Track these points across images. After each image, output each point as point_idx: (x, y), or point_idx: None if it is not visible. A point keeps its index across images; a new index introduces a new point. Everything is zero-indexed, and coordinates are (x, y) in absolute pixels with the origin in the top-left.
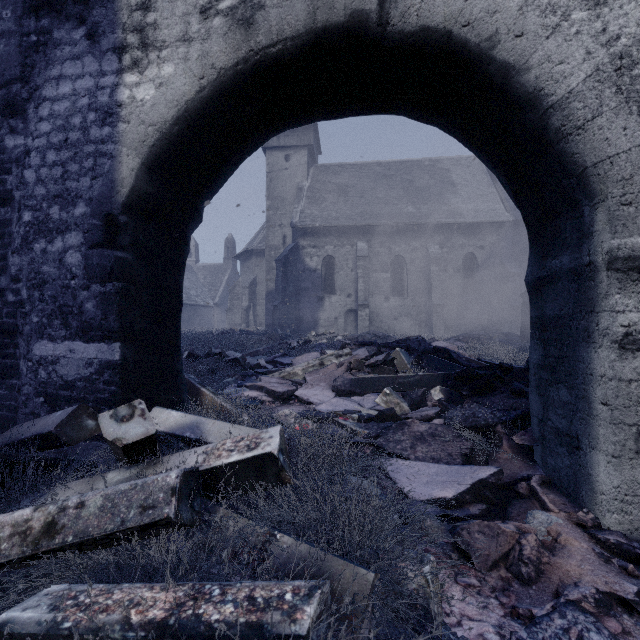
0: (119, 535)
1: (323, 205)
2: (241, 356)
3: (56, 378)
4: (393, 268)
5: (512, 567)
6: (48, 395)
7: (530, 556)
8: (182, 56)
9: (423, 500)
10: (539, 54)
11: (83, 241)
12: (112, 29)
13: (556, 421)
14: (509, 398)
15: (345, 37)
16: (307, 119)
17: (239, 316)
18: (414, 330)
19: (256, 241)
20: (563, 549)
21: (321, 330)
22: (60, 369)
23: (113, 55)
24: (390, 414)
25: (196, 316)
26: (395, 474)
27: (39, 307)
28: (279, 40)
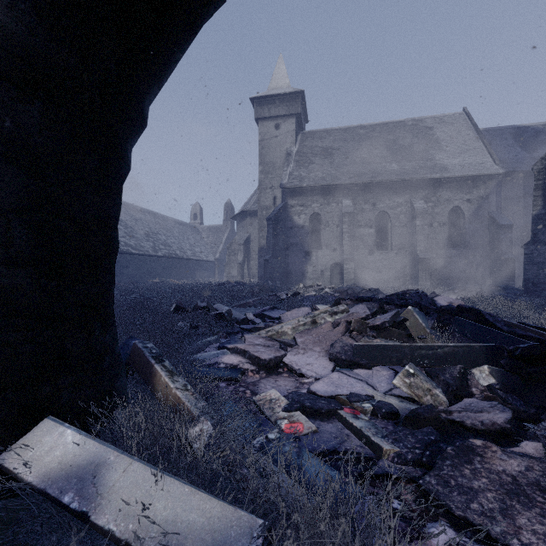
0: None
1: (310, 167)
2: (226, 311)
3: None
4: (377, 223)
5: None
6: None
7: None
8: None
9: None
10: None
11: None
12: None
13: None
14: None
15: None
16: None
17: (235, 269)
18: (398, 282)
19: (250, 203)
20: None
21: (308, 282)
22: None
23: None
24: (430, 417)
25: (200, 269)
26: None
27: None
28: None
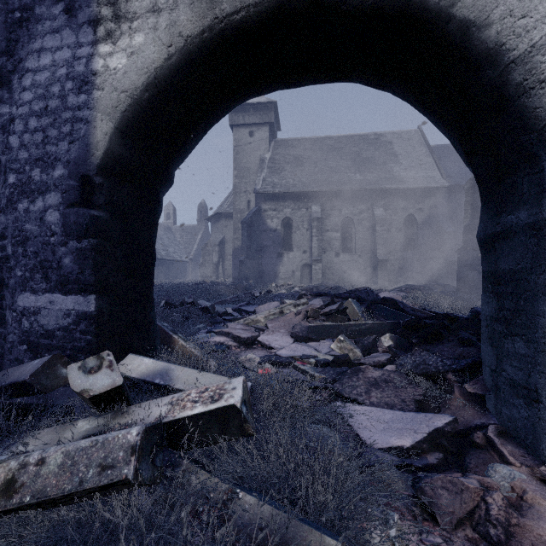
0: (78, 495)
1: (282, 174)
2: (210, 305)
3: (37, 327)
4: (343, 228)
5: (479, 527)
6: (30, 343)
7: (498, 517)
8: (152, 26)
9: (381, 448)
10: (501, 9)
11: (61, 201)
12: (88, 3)
13: (511, 372)
14: (457, 347)
15: (305, 4)
16: (269, 88)
17: (210, 270)
18: (361, 282)
19: (225, 205)
20: (531, 509)
21: (280, 282)
22: (41, 319)
23: (89, 27)
24: (345, 360)
25: (174, 270)
26: (352, 419)
27: (22, 262)
28: (242, 7)
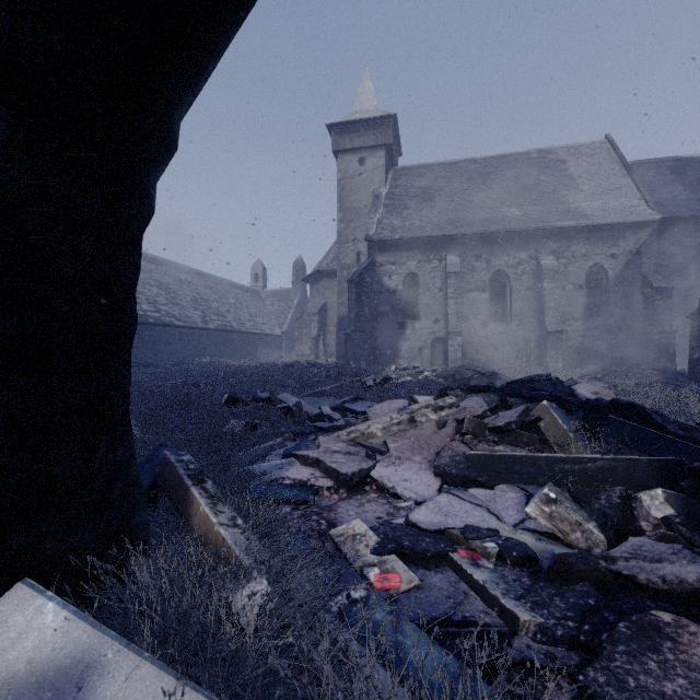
0: None
1: (404, 213)
2: (295, 404)
3: None
4: (492, 286)
5: None
6: None
7: None
8: None
9: None
10: None
11: None
12: None
13: None
14: None
15: None
16: None
17: (308, 346)
18: (520, 363)
19: (326, 261)
20: None
21: (402, 363)
22: None
23: None
24: (586, 570)
25: (262, 346)
26: None
27: None
28: None
